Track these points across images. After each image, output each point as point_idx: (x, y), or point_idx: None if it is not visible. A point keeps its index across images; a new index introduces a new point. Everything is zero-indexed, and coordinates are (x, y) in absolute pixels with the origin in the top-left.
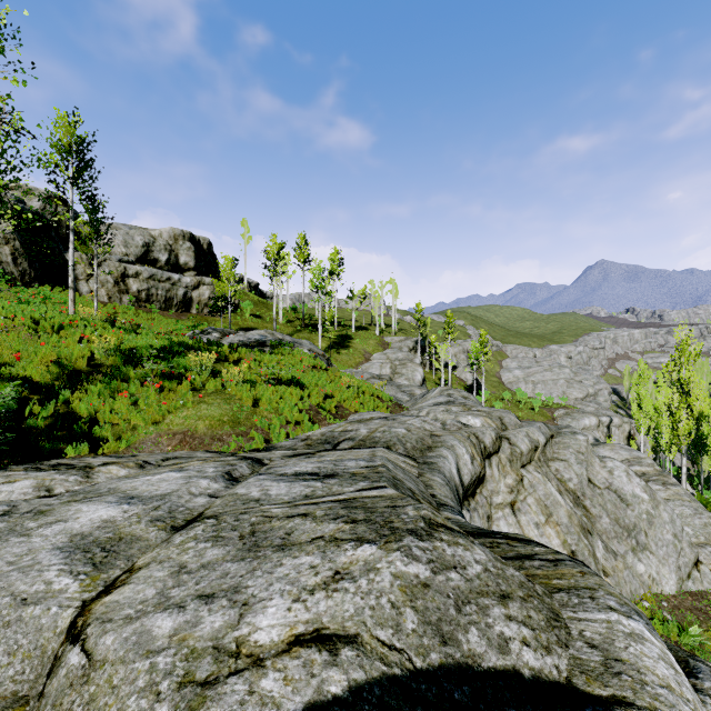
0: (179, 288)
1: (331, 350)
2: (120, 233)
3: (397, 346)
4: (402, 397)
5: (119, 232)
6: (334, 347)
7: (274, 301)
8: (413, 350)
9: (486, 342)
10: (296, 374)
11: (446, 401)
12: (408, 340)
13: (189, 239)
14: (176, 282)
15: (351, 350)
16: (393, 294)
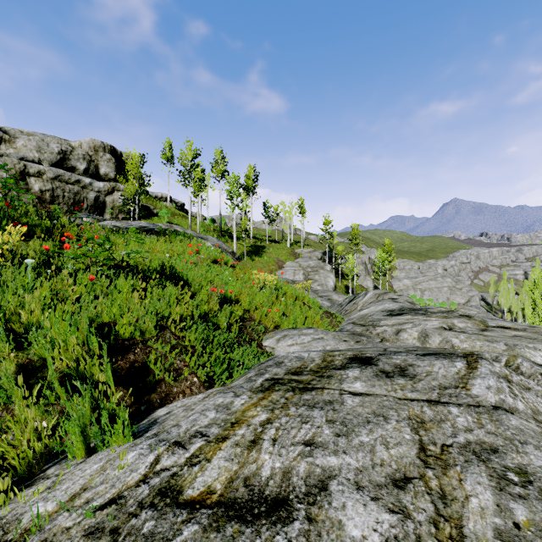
0: (90, 191)
1: (246, 257)
2: (34, 139)
3: (307, 255)
4: (322, 302)
5: (33, 138)
6: (249, 255)
7: (189, 208)
8: (321, 260)
9: (390, 251)
10: (176, 265)
11: (399, 308)
12: (316, 251)
13: (110, 151)
14: (86, 186)
15: (265, 258)
16: (302, 212)
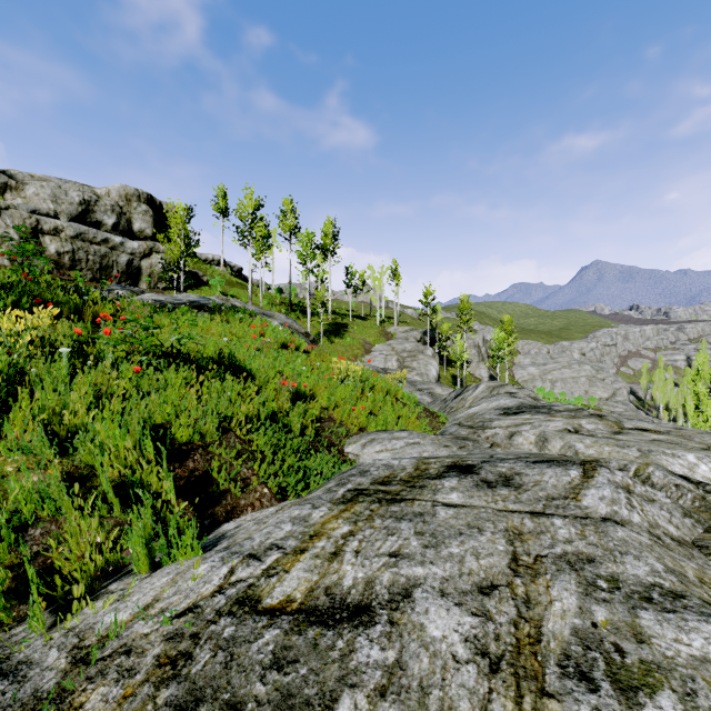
0: (121, 254)
1: (323, 339)
2: (49, 186)
3: (402, 336)
4: (421, 397)
5: (47, 185)
6: (327, 335)
7: (250, 275)
8: (421, 342)
9: (510, 331)
10: (236, 352)
11: (517, 405)
12: (414, 331)
13: (146, 201)
14: (116, 246)
15: (348, 339)
16: (396, 279)
